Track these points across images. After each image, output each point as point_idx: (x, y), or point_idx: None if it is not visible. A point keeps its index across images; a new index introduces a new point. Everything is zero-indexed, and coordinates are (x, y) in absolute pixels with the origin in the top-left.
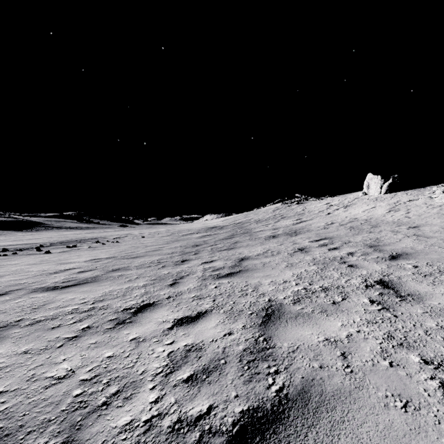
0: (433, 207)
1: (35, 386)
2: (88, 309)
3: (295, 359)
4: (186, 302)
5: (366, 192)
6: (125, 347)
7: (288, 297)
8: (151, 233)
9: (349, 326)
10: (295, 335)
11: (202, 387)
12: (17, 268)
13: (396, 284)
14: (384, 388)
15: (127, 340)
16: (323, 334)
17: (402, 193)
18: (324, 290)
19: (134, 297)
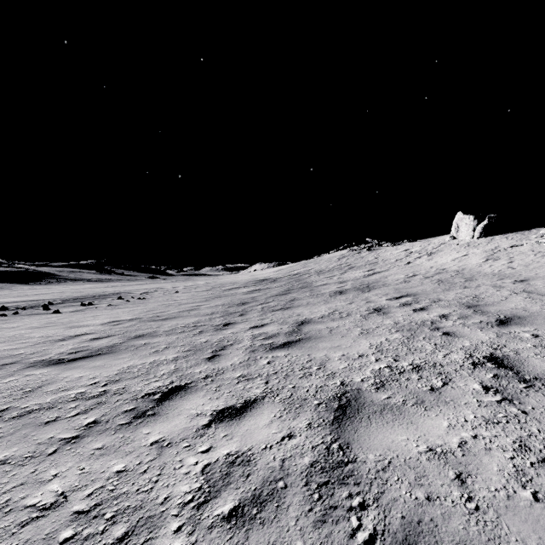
0: (544, 255)
1: (6, 521)
2: (98, 393)
3: (389, 483)
4: (230, 384)
5: (455, 236)
6: (142, 456)
7: (368, 380)
8: (187, 287)
9: (460, 427)
10: (384, 441)
11: (252, 530)
12: (16, 333)
13: (514, 361)
14: (535, 543)
15: (146, 445)
16: (424, 441)
17: (501, 237)
18: (415, 369)
19: (160, 376)
